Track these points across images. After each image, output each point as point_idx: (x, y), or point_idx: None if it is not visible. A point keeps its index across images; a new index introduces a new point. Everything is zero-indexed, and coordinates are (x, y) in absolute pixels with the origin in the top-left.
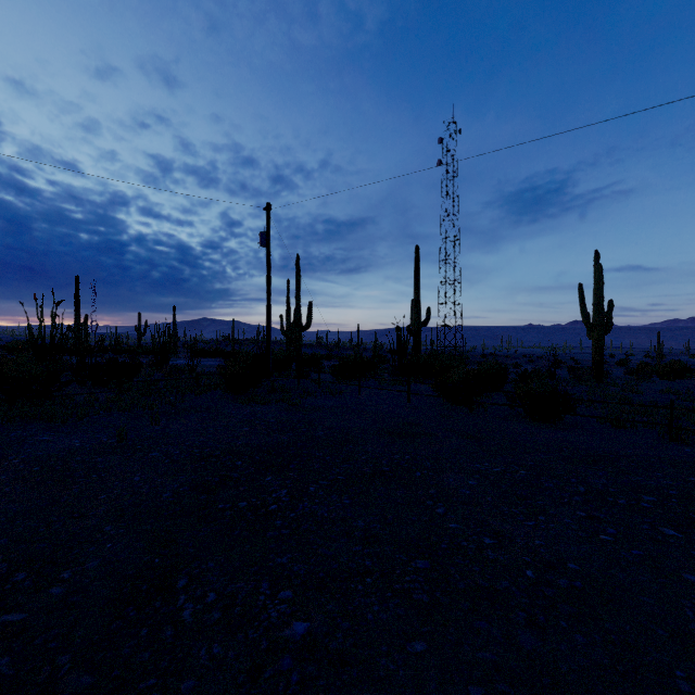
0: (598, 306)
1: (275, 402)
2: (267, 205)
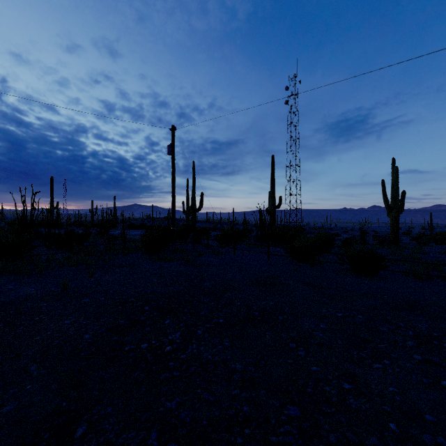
0: (395, 195)
1: (177, 260)
2: (172, 127)
